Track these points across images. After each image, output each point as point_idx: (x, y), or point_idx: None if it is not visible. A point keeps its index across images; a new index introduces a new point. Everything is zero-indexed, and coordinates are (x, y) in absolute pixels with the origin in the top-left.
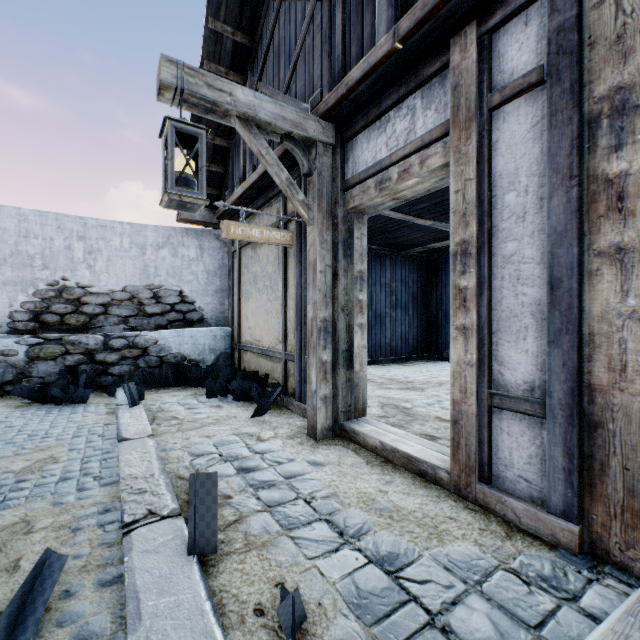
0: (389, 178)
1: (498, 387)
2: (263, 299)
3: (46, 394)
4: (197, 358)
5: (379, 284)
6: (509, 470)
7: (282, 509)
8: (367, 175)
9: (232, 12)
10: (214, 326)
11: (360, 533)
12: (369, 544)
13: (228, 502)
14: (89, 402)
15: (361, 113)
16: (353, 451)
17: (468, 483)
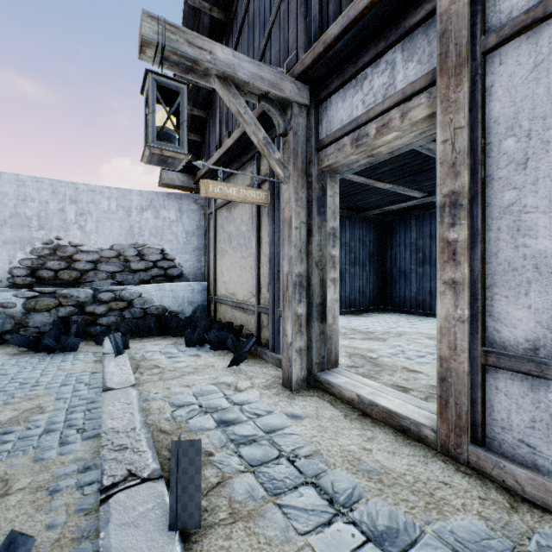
0: (366, 134)
1: (493, 344)
2: (237, 256)
3: (40, 343)
4: (177, 310)
5: (339, 243)
6: (507, 433)
7: (265, 469)
8: (342, 133)
9: None
10: (192, 281)
11: (351, 501)
12: (363, 516)
13: (210, 460)
14: (79, 350)
15: (336, 73)
16: (329, 403)
17: (458, 444)
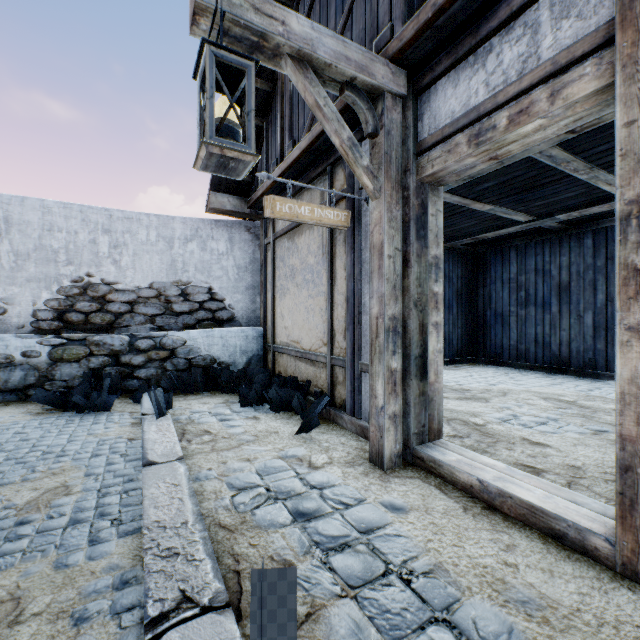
0: (492, 126)
1: None
2: (303, 295)
3: (67, 400)
4: (227, 361)
5: None
6: None
7: (372, 594)
8: (455, 128)
9: None
10: (245, 326)
11: None
12: None
13: None
14: (113, 409)
15: (445, 50)
16: (438, 489)
17: None
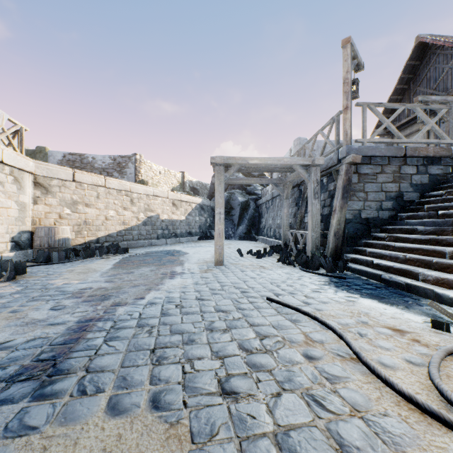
0: None
1: None
2: None
3: None
4: None
5: None
6: None
7: None
8: None
9: (409, 71)
10: None
11: None
12: None
13: None
14: None
15: None
16: None
17: None
